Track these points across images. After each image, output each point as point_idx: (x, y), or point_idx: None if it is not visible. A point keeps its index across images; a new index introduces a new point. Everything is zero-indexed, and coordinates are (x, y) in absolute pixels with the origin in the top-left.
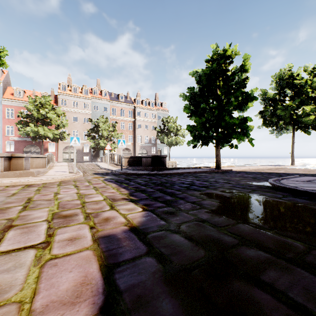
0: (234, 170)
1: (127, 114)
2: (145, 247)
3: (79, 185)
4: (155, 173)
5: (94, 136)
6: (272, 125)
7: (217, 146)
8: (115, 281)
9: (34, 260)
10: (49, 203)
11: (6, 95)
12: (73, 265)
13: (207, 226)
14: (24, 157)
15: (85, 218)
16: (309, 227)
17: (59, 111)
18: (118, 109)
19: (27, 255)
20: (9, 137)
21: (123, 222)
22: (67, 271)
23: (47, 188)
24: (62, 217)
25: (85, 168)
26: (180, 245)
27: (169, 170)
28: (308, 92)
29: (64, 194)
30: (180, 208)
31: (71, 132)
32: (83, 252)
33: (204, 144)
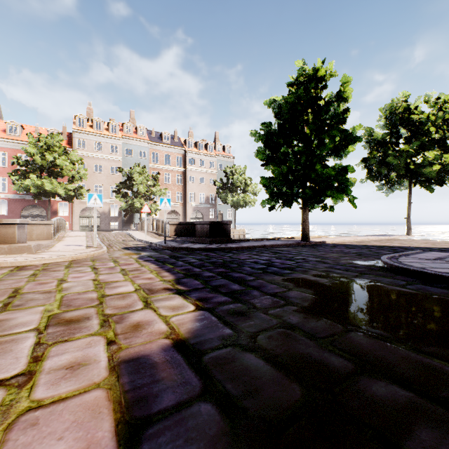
0: (328, 242)
1: (174, 162)
2: (199, 380)
3: (99, 267)
4: (215, 247)
5: (125, 193)
6: (381, 178)
7: (303, 208)
8: None
9: None
10: (47, 298)
11: None
12: (67, 423)
13: (299, 337)
14: (18, 224)
15: (101, 325)
16: None
17: (73, 156)
18: (161, 155)
19: None
20: None
21: (163, 332)
22: (54, 437)
23: (48, 272)
24: (64, 322)
25: (111, 240)
26: (258, 376)
27: (235, 243)
28: (431, 132)
29: (73, 282)
30: (255, 305)
31: (93, 186)
32: (89, 394)
33: (286, 205)
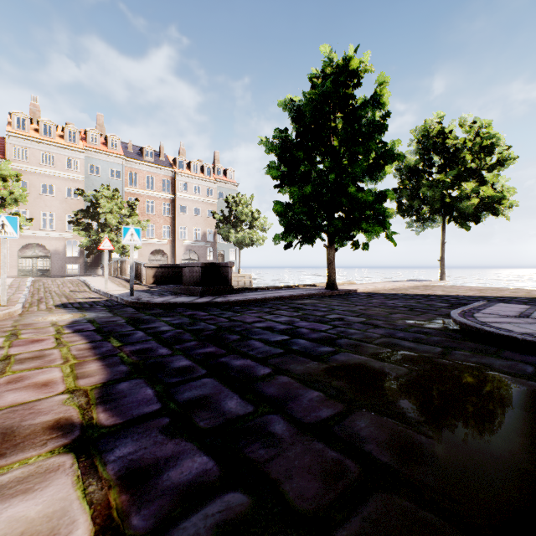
0: (360, 290)
1: (159, 186)
2: None
3: None
4: (207, 302)
5: (88, 225)
6: (412, 214)
7: (329, 245)
8: None
9: None
10: None
11: None
12: None
13: None
14: None
15: None
16: None
17: (5, 169)
18: (141, 176)
19: None
20: None
21: None
22: None
23: None
24: None
25: (51, 291)
26: None
27: (239, 293)
28: (467, 161)
29: None
30: (285, 493)
31: (39, 214)
32: None
33: (306, 241)
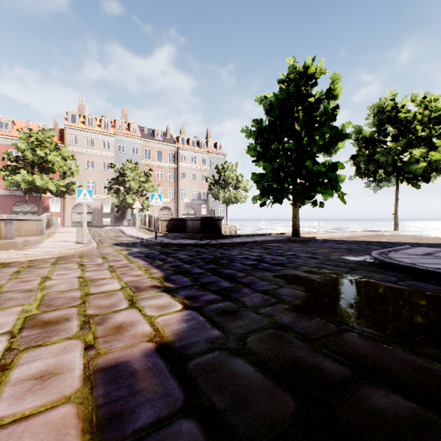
0: (318, 237)
1: (166, 158)
2: (183, 391)
3: (86, 264)
4: (206, 243)
5: (117, 189)
6: (369, 175)
7: (294, 204)
8: None
9: None
10: (27, 297)
11: None
12: None
13: (291, 338)
14: (4, 220)
15: (80, 327)
16: None
17: (65, 152)
18: (153, 151)
19: None
20: None
21: (146, 334)
22: None
23: (32, 270)
24: (40, 324)
25: (102, 236)
26: (247, 385)
27: (226, 238)
28: (417, 130)
29: (57, 280)
30: (245, 303)
31: (85, 182)
32: (56, 410)
33: (276, 201)
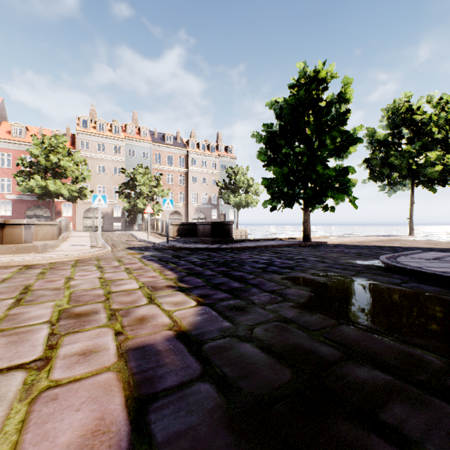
0: (329, 242)
1: (176, 163)
2: (200, 365)
3: (104, 266)
4: (217, 247)
5: (128, 194)
6: (383, 179)
7: (305, 208)
8: (149, 426)
9: (21, 391)
10: (56, 294)
11: (0, 134)
12: (83, 398)
13: (293, 329)
14: (24, 224)
15: (108, 318)
16: (446, 330)
17: (77, 157)
18: (163, 155)
19: (12, 381)
20: (4, 194)
21: (166, 325)
22: (73, 409)
23: (55, 271)
24: (74, 316)
25: (115, 240)
26: (253, 362)
27: (237, 243)
28: (433, 132)
29: (80, 280)
30: (254, 301)
31: (96, 187)
32: (101, 375)
33: (287, 205)
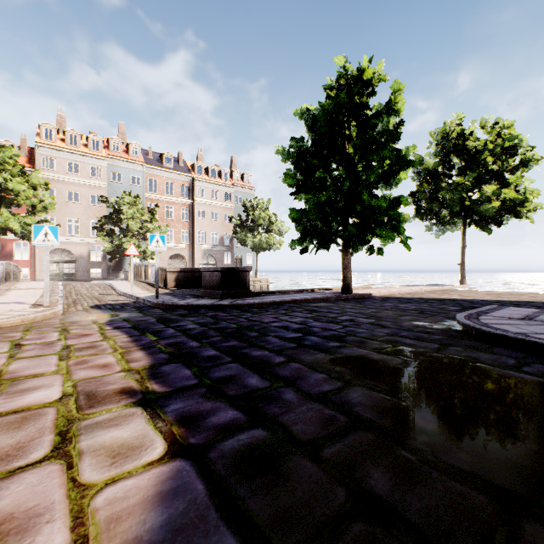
0: (375, 294)
1: (178, 192)
2: None
3: (26, 343)
4: (228, 304)
5: (111, 230)
6: (431, 217)
7: (345, 250)
8: None
9: None
10: None
11: None
12: None
13: None
14: None
15: None
16: None
17: (35, 178)
18: (160, 182)
19: None
20: None
21: None
22: None
23: None
24: None
25: (82, 294)
26: None
27: (256, 297)
28: (488, 163)
29: None
30: (292, 431)
31: (65, 221)
32: None
33: (322, 246)
